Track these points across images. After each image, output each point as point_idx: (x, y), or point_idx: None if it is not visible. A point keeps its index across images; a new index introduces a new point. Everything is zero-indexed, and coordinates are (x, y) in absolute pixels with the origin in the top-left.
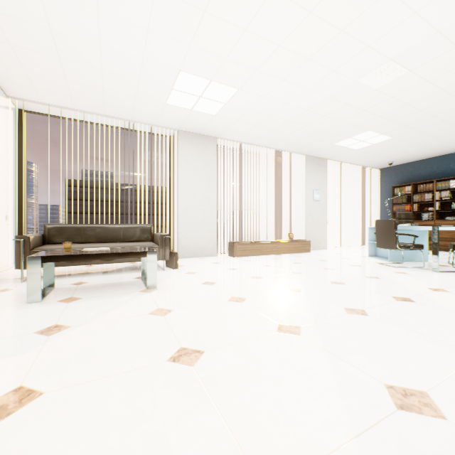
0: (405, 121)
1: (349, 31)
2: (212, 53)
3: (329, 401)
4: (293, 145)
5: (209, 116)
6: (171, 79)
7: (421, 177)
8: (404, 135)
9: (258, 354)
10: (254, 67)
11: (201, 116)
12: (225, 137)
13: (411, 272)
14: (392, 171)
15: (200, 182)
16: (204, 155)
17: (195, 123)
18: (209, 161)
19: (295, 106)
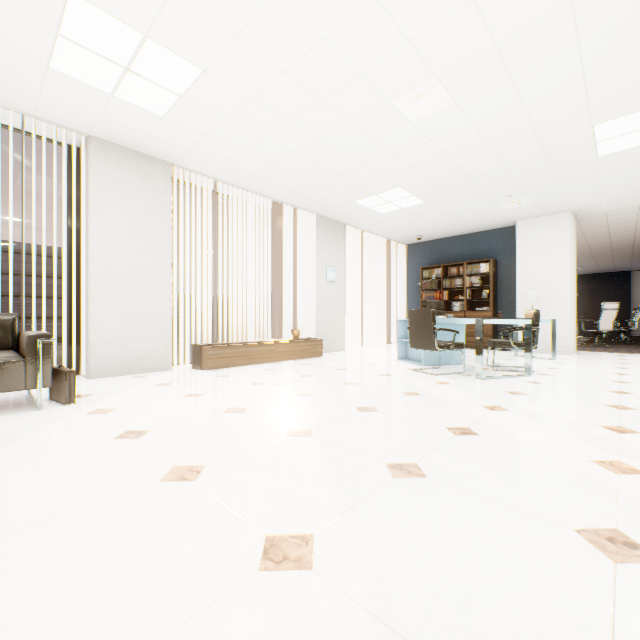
0: (441, 180)
1: (386, 2)
2: None
3: None
4: (299, 196)
5: (151, 118)
6: (51, 6)
7: (452, 258)
8: (438, 200)
9: None
10: (231, 30)
11: (135, 115)
12: (187, 166)
13: (455, 381)
14: (421, 249)
15: (138, 238)
16: (146, 190)
17: (125, 126)
18: (156, 203)
19: (302, 128)
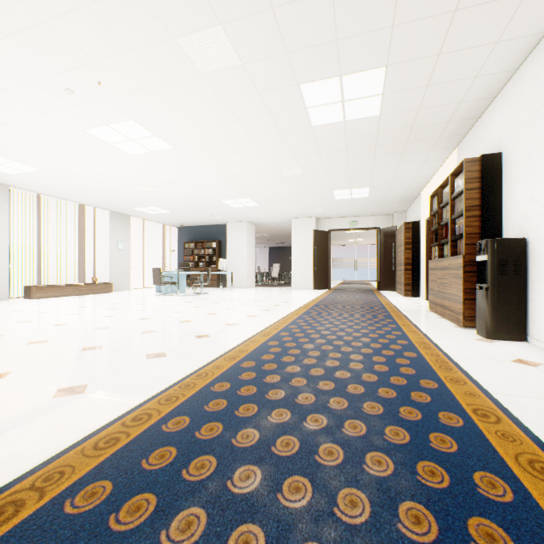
0: (174, 206)
1: (118, 171)
2: (20, 154)
3: (83, 319)
4: (96, 203)
5: (5, 174)
6: None
7: (201, 237)
8: (179, 212)
9: (59, 318)
10: (57, 166)
11: None
12: (21, 187)
13: (166, 297)
14: (185, 230)
15: None
16: None
17: None
18: None
19: (93, 186)
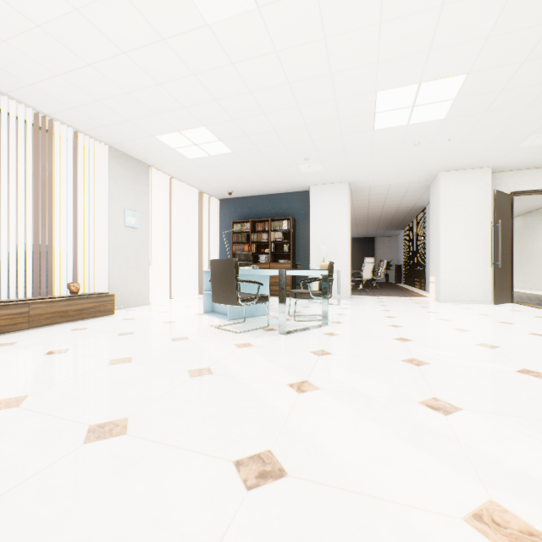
0: (247, 126)
1: None
2: None
3: None
4: (76, 112)
5: None
6: None
7: (259, 215)
8: (246, 152)
9: None
10: None
11: None
12: None
13: (258, 341)
14: (233, 204)
15: None
16: None
17: None
18: None
19: None
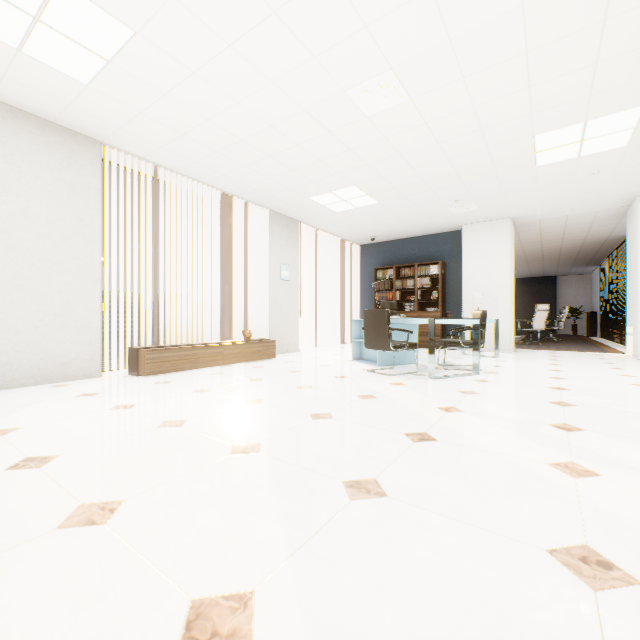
0: (395, 180)
1: None
2: None
3: None
4: (250, 188)
5: (73, 84)
6: None
7: (404, 259)
8: (392, 201)
9: None
10: None
11: (52, 78)
12: (122, 146)
13: (409, 382)
14: (374, 250)
15: (59, 225)
16: (69, 170)
17: (39, 92)
18: (82, 186)
19: (252, 113)
